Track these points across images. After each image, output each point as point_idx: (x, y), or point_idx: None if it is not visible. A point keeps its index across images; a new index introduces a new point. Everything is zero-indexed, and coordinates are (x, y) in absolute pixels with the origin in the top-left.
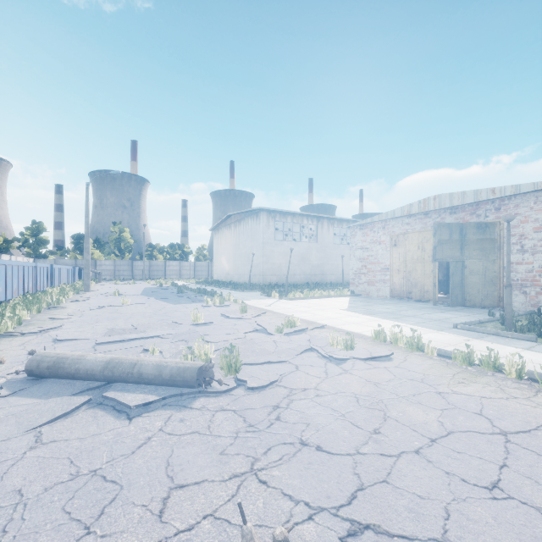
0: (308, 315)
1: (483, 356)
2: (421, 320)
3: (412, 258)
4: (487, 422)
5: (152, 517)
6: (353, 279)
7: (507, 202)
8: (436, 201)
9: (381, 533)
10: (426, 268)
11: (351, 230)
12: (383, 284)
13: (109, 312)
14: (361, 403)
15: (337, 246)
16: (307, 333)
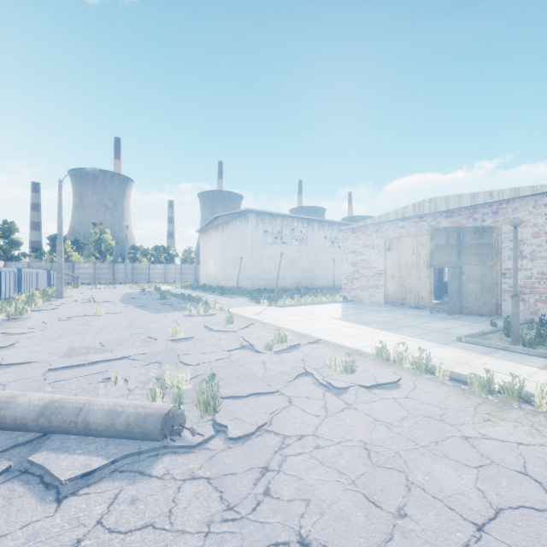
0: (300, 326)
1: (506, 384)
2: (421, 331)
3: (406, 263)
4: (539, 488)
5: None
6: (345, 285)
7: (505, 206)
8: (432, 204)
9: None
10: (421, 274)
11: (343, 234)
12: (376, 290)
13: (78, 325)
14: (373, 459)
15: (328, 250)
16: (300, 349)
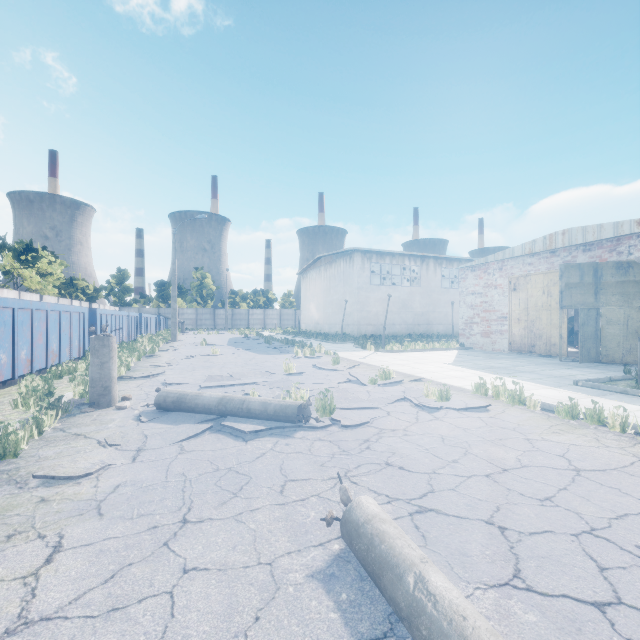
0: (406, 368)
1: (588, 410)
2: (537, 376)
3: (535, 305)
4: (565, 461)
5: (276, 493)
6: (463, 330)
7: None
8: (565, 236)
9: (441, 513)
10: (553, 317)
11: (460, 272)
12: (499, 336)
13: (202, 362)
14: (446, 442)
15: (446, 291)
16: (403, 385)
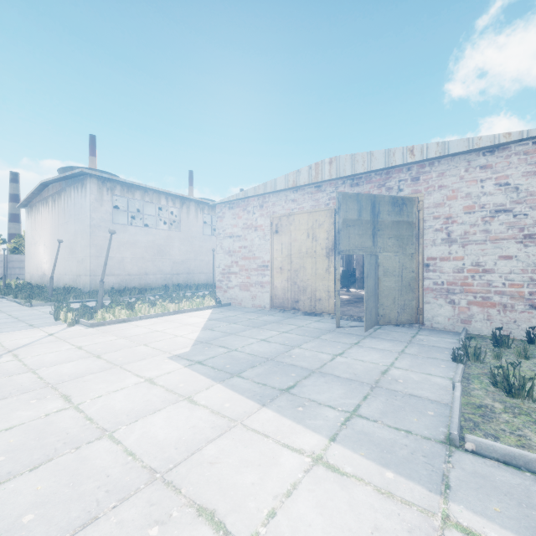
0: (34, 415)
1: None
2: (345, 394)
3: (299, 251)
4: None
5: None
6: (220, 282)
7: (429, 169)
8: (333, 166)
9: None
10: (318, 266)
11: (217, 210)
12: (260, 289)
13: None
14: None
15: (208, 238)
16: None
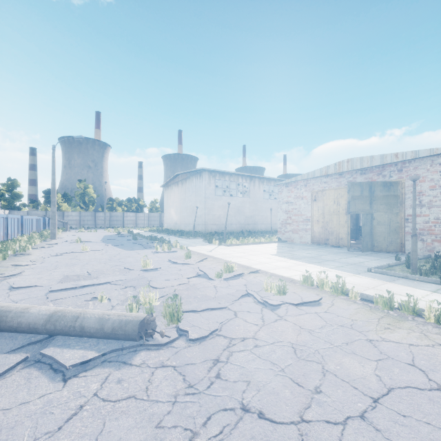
0: (244, 260)
1: (403, 302)
2: (339, 264)
3: (329, 211)
4: (422, 374)
5: None
6: (280, 228)
7: (408, 165)
8: (349, 163)
9: None
10: (340, 219)
11: (278, 187)
12: (305, 233)
13: (69, 259)
14: (298, 354)
15: (266, 201)
16: (244, 277)
